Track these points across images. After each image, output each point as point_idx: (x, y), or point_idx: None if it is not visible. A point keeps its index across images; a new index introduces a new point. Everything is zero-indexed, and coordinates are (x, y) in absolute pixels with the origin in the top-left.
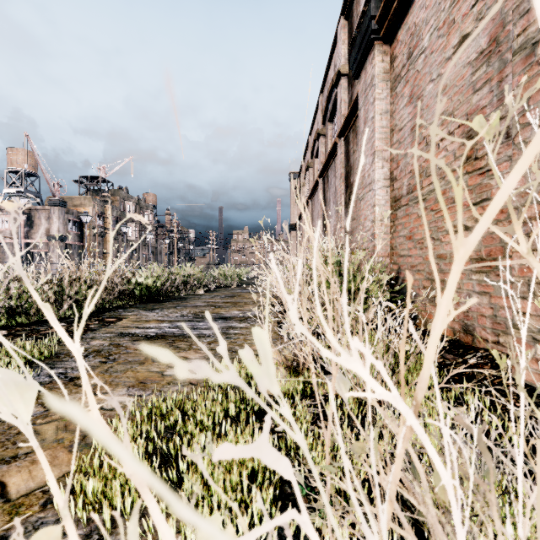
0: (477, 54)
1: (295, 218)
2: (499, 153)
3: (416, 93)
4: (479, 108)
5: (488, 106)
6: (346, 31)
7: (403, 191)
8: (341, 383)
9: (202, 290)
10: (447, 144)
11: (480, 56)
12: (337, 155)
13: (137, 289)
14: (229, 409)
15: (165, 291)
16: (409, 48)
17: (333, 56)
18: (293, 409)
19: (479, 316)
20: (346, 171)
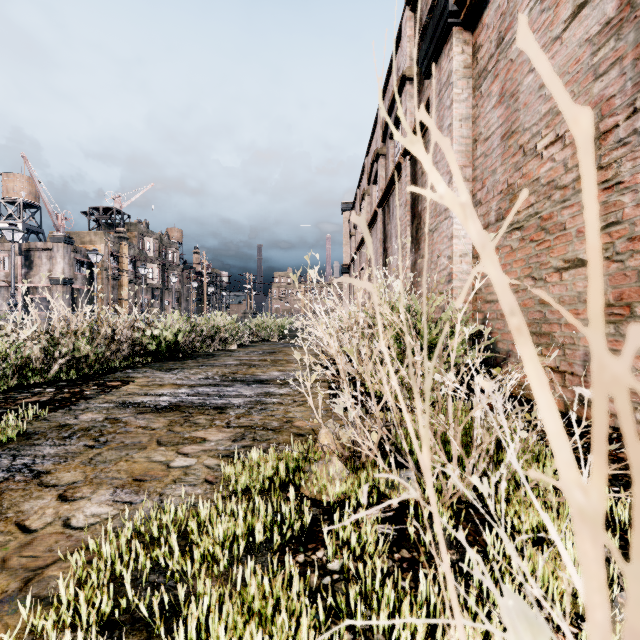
0: (601, 26)
1: (349, 257)
2: (636, 157)
3: (509, 89)
4: (604, 99)
5: (617, 95)
6: (412, 25)
7: (491, 217)
8: (523, 630)
9: (234, 345)
10: (555, 152)
11: (605, 29)
12: (400, 179)
13: (153, 344)
14: (258, 533)
15: (188, 346)
16: (499, 32)
17: (396, 58)
18: (355, 535)
19: None
20: (412, 198)
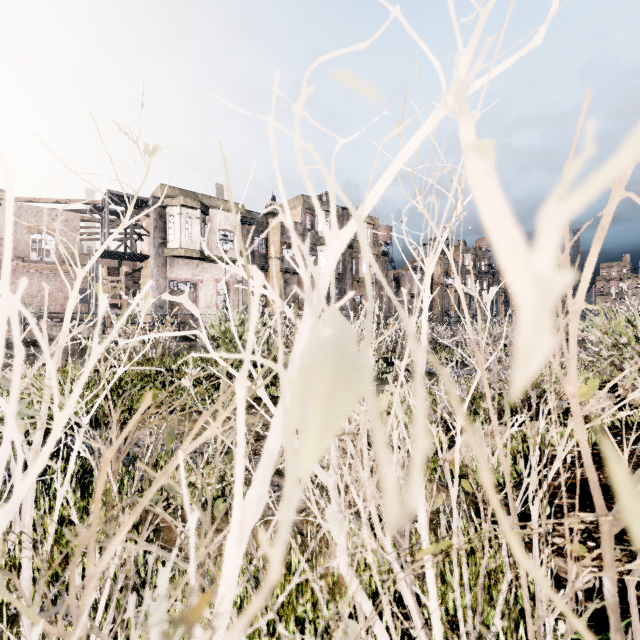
0: None
1: None
2: None
3: None
4: None
5: None
6: None
7: None
8: None
9: None
10: None
11: None
12: None
13: None
14: None
15: None
16: None
17: None
18: None
19: None
20: None
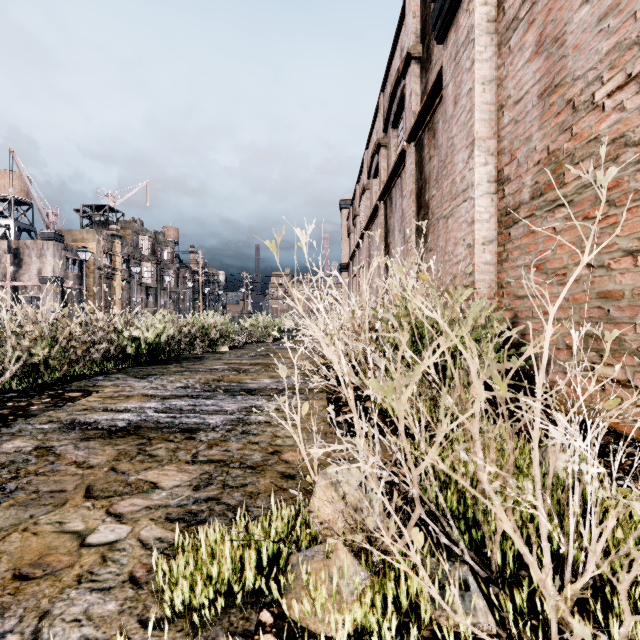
0: None
1: (347, 256)
2: None
3: (551, 33)
4: None
5: None
6: None
7: (524, 195)
8: None
9: (225, 346)
10: (625, 99)
11: None
12: (404, 168)
13: (132, 346)
14: None
15: (173, 348)
16: None
17: (399, 39)
18: None
19: None
20: (418, 187)
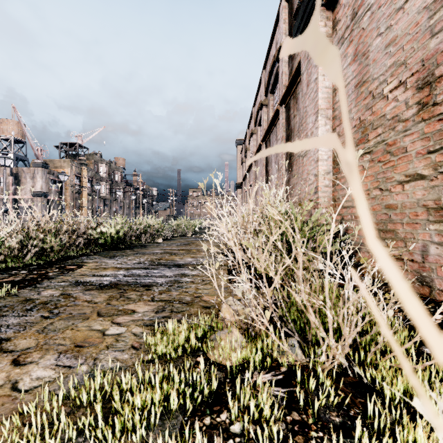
0: None
1: (241, 177)
2: None
3: (361, 50)
4: (439, 51)
5: None
6: (287, 12)
7: None
8: None
9: (160, 239)
10: (398, 94)
11: None
12: (278, 121)
13: (102, 238)
14: (170, 400)
15: (127, 240)
16: (353, 9)
17: (275, 36)
18: (254, 402)
19: (439, 268)
20: (287, 134)
